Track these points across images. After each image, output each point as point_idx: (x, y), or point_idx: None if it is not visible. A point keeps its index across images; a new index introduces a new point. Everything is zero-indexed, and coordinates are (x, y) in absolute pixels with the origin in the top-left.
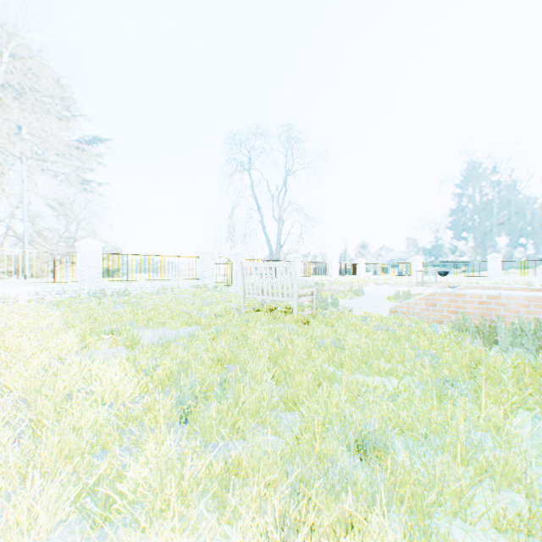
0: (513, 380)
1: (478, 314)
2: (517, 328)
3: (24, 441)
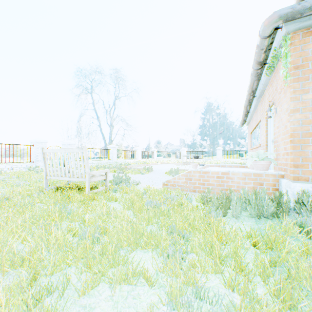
0: (257, 267)
1: (217, 185)
2: (242, 197)
3: None
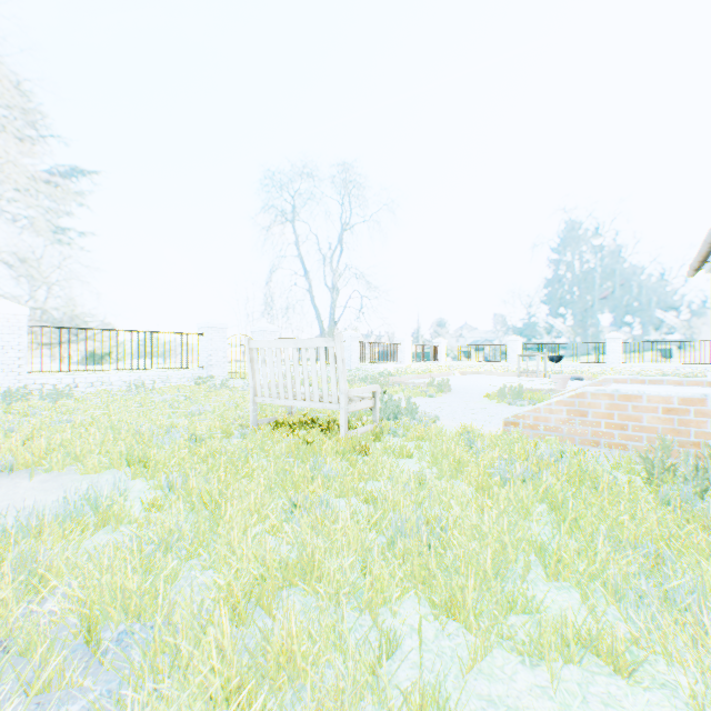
0: None
1: (665, 431)
2: None
3: None
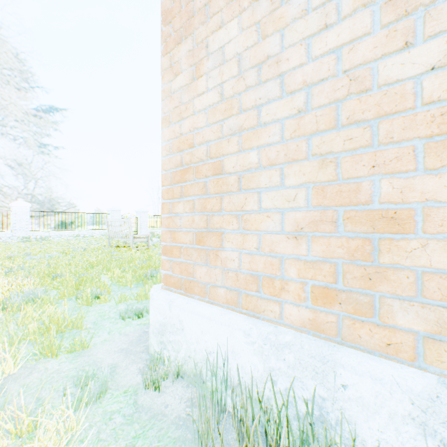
0: None
1: None
2: None
3: None
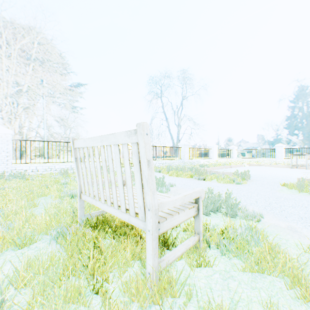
0: None
1: None
2: None
3: None
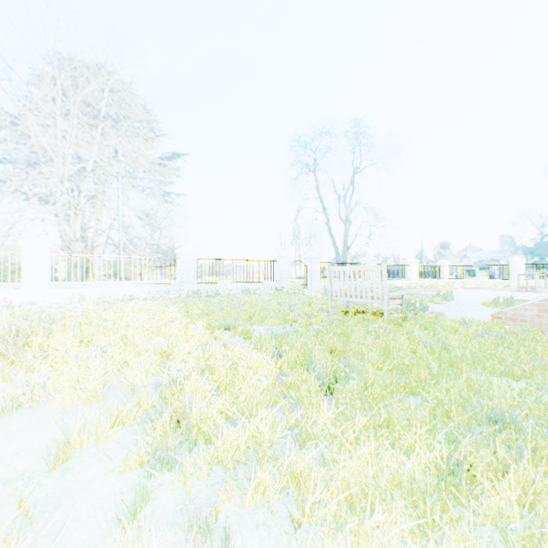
0: None
1: None
2: None
3: (221, 393)
